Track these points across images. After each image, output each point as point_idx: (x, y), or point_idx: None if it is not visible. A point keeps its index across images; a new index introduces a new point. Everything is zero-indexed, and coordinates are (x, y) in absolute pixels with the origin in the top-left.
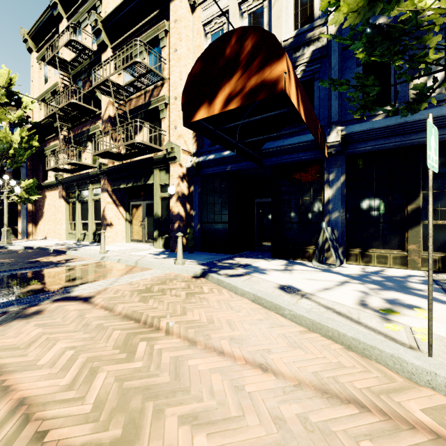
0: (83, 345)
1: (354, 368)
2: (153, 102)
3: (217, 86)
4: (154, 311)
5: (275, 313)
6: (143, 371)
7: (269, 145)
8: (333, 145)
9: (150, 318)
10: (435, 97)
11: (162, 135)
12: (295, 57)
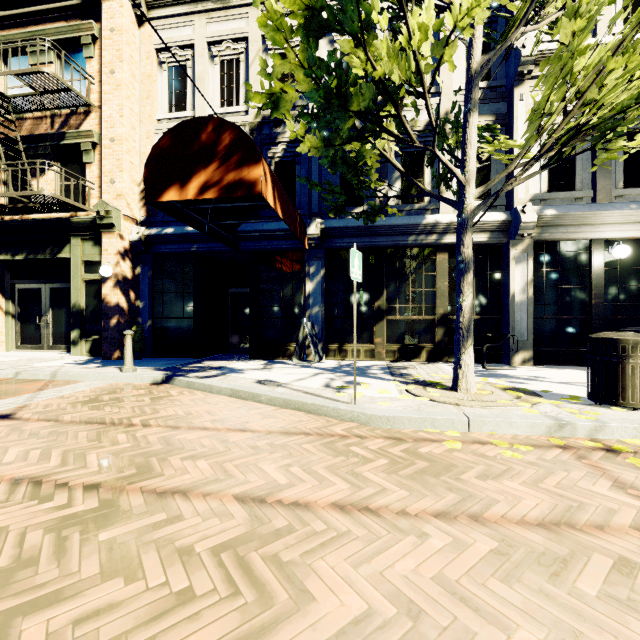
0: (48, 446)
1: (309, 421)
2: (70, 136)
3: (191, 169)
4: (117, 415)
5: (253, 402)
6: (134, 447)
7: (246, 227)
8: (313, 237)
9: (117, 420)
10: (395, 206)
11: (88, 188)
12: (276, 133)
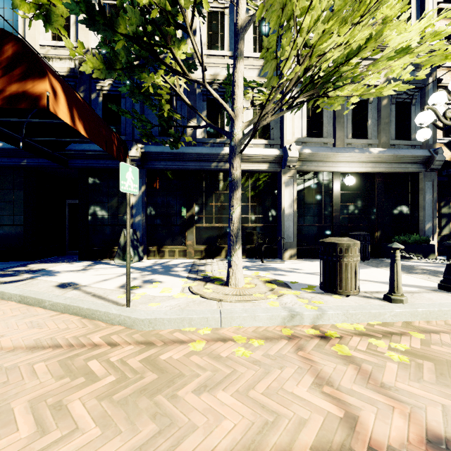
0: None
1: (76, 328)
2: None
3: None
4: None
5: (38, 308)
6: None
7: (75, 146)
8: (134, 159)
9: None
10: (202, 139)
11: None
12: None
